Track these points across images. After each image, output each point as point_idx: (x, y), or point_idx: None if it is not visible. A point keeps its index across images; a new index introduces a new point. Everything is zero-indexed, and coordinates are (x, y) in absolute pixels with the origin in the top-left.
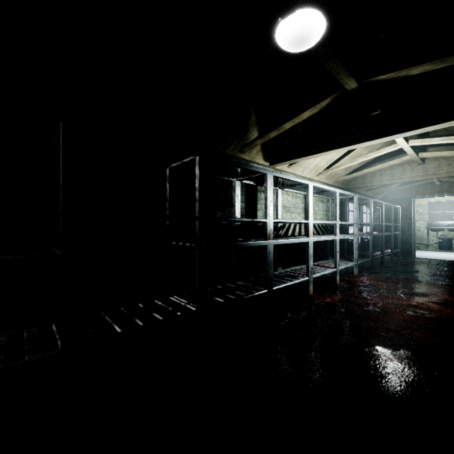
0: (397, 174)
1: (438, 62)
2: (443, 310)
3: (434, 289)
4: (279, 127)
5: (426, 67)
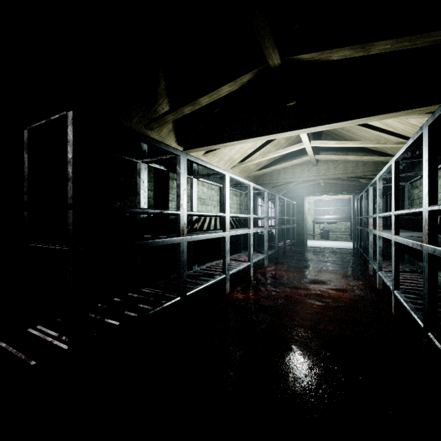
0: (298, 173)
1: (358, 47)
2: (341, 296)
3: (328, 275)
4: (195, 101)
5: (346, 53)
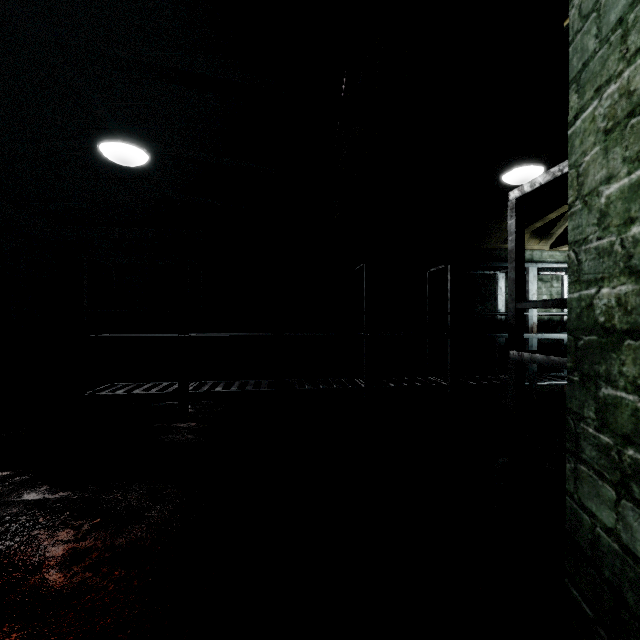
0: None
1: None
2: None
3: None
4: (542, 218)
5: None
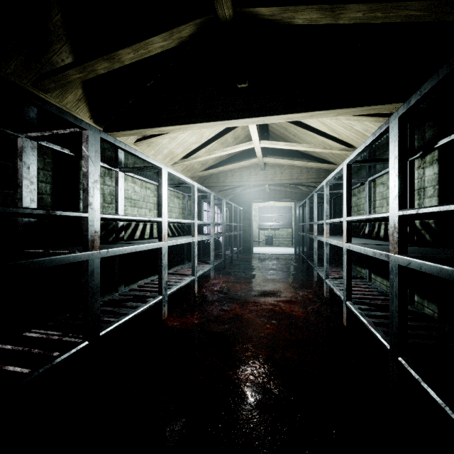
0: (245, 176)
1: (328, 9)
2: (293, 309)
3: (277, 284)
4: (112, 53)
5: (313, 15)
